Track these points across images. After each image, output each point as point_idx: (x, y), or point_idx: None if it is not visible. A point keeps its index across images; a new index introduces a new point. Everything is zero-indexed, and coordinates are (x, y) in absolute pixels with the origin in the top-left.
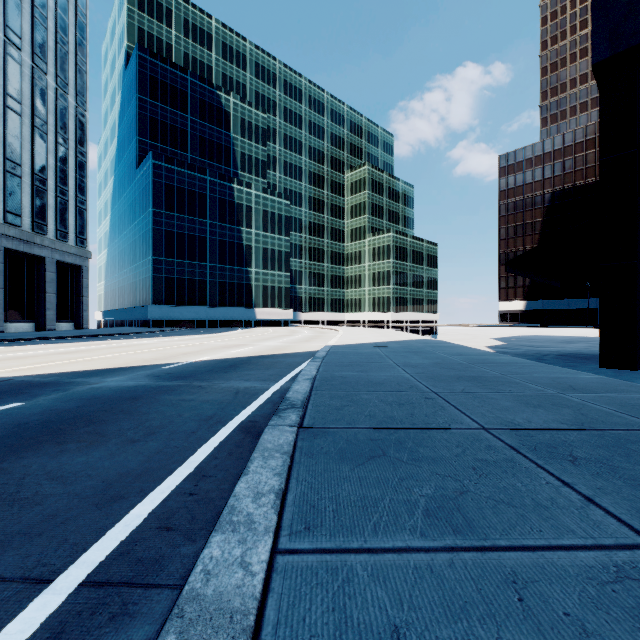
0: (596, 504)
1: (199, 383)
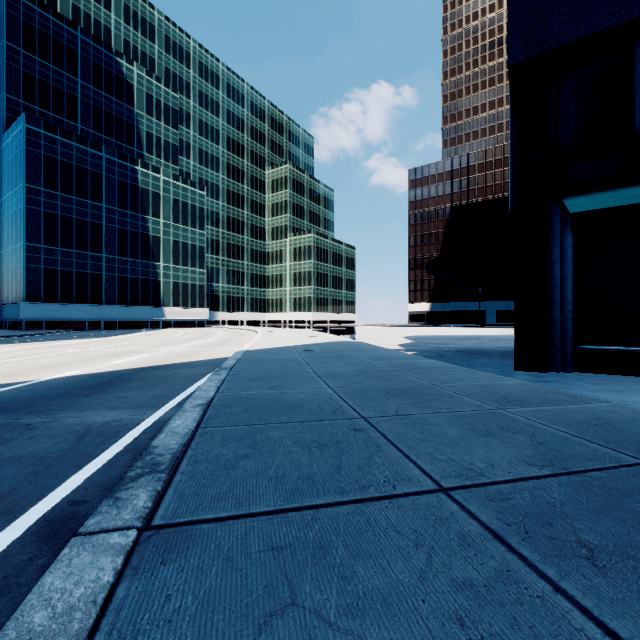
0: None
1: (30, 419)
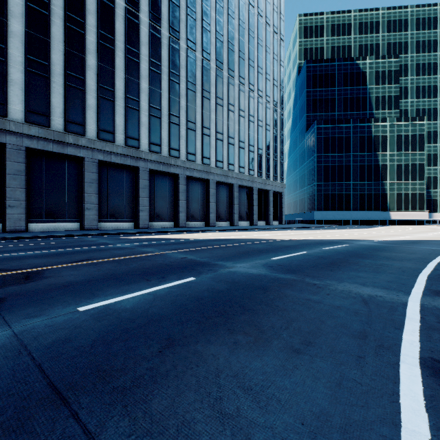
0: None
1: (406, 246)
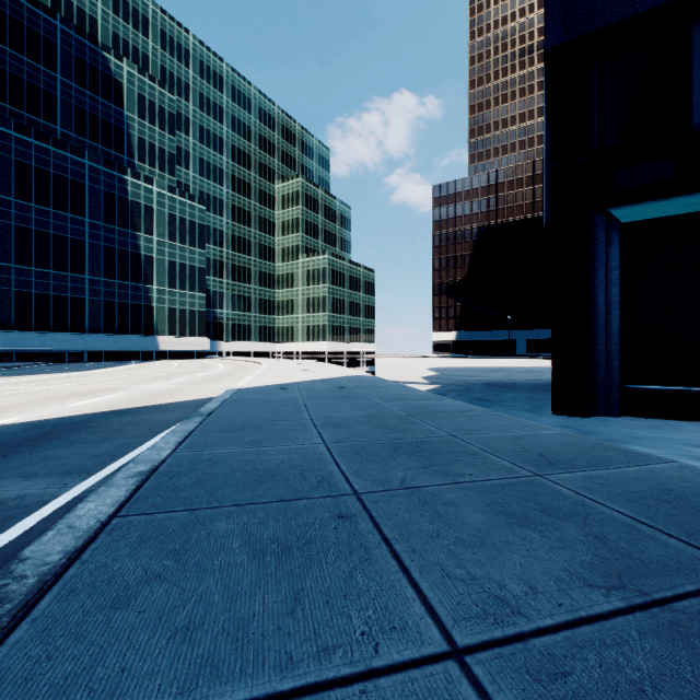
0: None
1: None
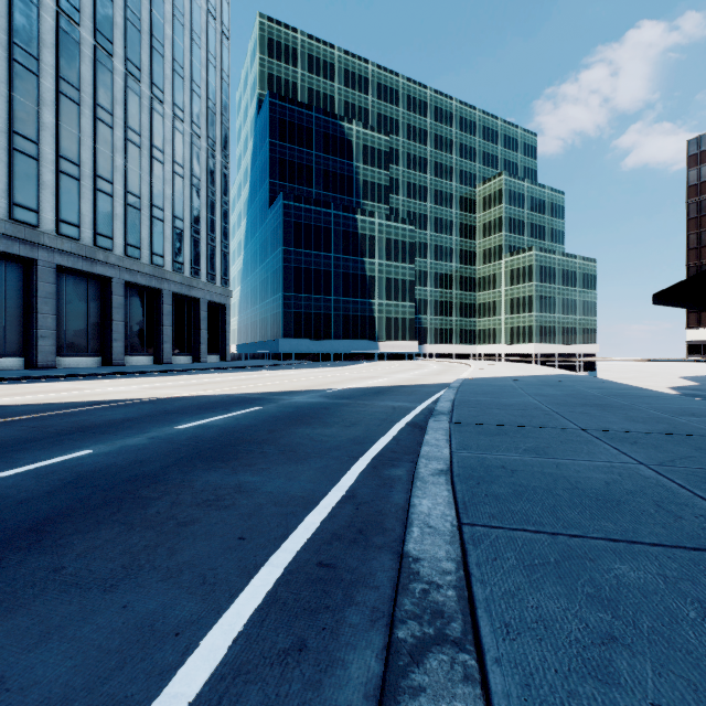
0: (625, 454)
1: (362, 402)
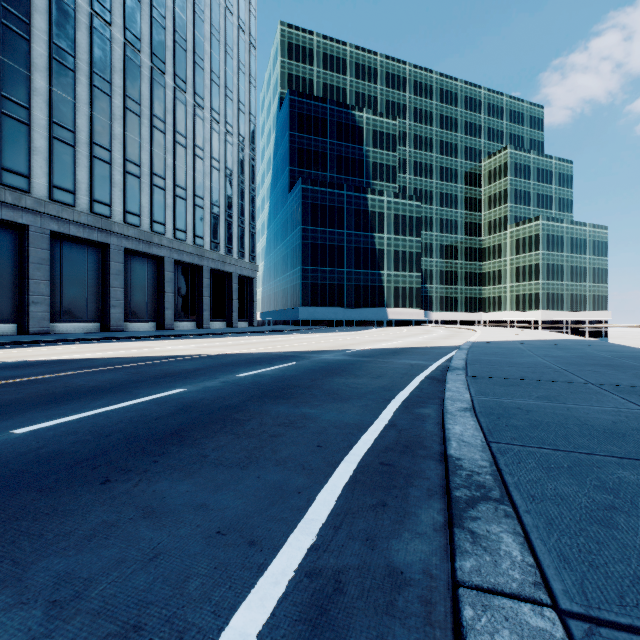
0: (633, 403)
1: (382, 360)
